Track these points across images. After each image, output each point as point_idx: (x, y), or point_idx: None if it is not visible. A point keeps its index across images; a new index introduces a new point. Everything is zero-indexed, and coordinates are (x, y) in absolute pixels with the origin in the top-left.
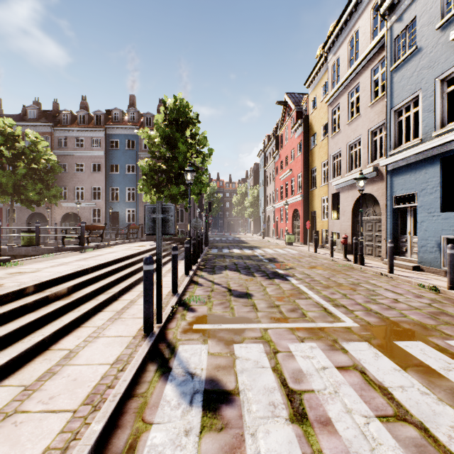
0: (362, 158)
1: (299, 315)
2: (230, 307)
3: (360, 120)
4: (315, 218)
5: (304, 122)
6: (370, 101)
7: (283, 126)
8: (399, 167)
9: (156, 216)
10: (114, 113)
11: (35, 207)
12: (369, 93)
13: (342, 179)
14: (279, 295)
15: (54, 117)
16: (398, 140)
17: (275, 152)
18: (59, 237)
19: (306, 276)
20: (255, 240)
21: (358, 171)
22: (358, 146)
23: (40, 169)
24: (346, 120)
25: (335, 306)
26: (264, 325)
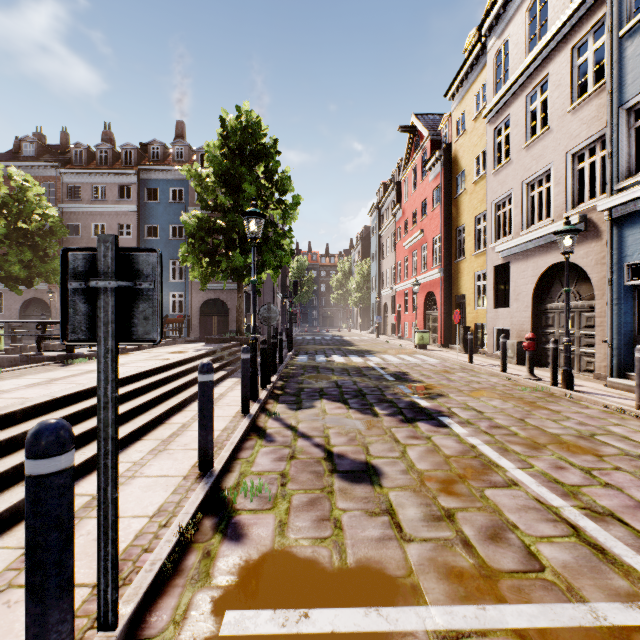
0: (553, 202)
1: (521, 558)
2: (331, 520)
3: (549, 137)
4: (462, 306)
5: (445, 154)
6: (571, 103)
7: (409, 165)
8: (638, 209)
9: (96, 285)
10: (152, 148)
11: (33, 290)
12: (569, 89)
13: (516, 239)
14: (440, 472)
15: (63, 154)
16: (634, 161)
17: (396, 207)
18: None
19: (477, 414)
20: (366, 341)
21: (546, 225)
22: (545, 183)
23: (33, 231)
24: (522, 142)
25: (593, 515)
26: (440, 619)
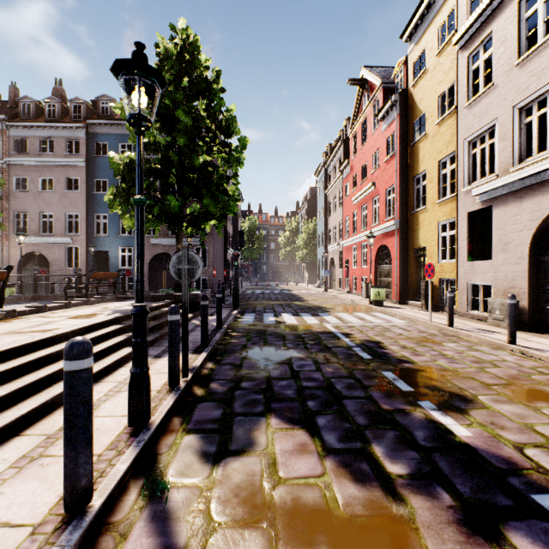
0: None
1: None
2: None
3: None
4: (420, 260)
5: (401, 99)
6: None
7: (358, 119)
8: None
9: None
10: (102, 103)
11: None
12: None
13: (506, 176)
14: None
15: (11, 108)
16: None
17: (344, 163)
18: (16, 291)
19: None
20: (315, 295)
21: None
22: None
23: None
24: (513, 59)
25: None
26: None
